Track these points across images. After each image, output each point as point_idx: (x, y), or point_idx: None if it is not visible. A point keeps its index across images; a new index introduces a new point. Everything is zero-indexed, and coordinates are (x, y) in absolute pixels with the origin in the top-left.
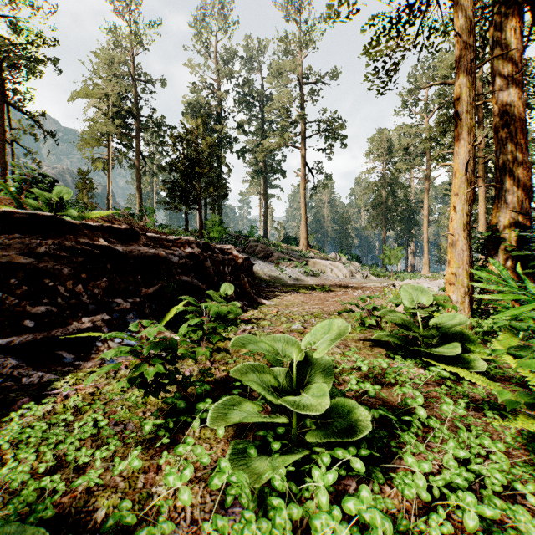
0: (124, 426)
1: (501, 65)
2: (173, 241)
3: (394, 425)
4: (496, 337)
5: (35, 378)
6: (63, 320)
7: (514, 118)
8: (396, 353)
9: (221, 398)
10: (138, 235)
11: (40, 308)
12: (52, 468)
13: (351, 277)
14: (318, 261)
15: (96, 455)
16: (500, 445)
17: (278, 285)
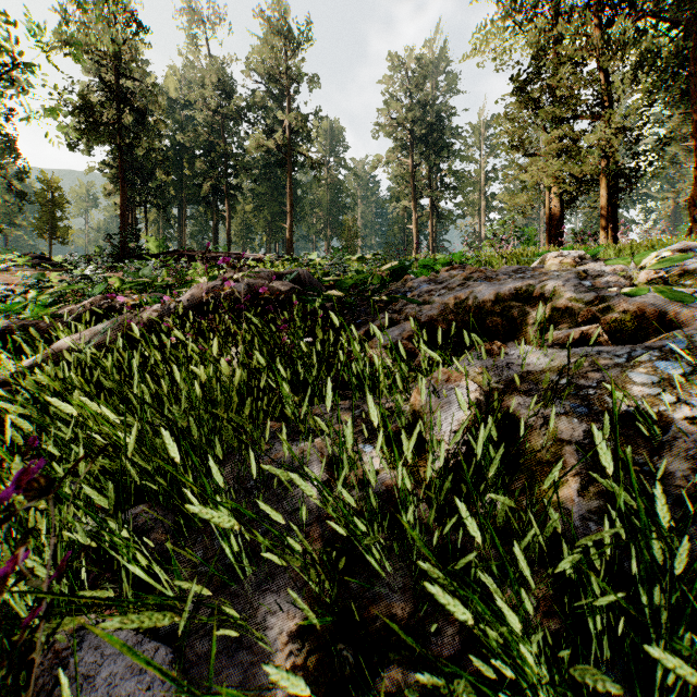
0: None
1: None
2: None
3: None
4: None
5: None
6: None
7: None
8: None
9: None
10: None
11: None
12: None
13: None
14: None
15: None
16: None
17: None
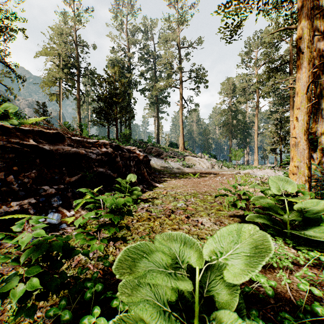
0: None
1: (319, 24)
2: (92, 143)
3: None
4: None
5: None
6: None
7: None
8: (262, 229)
9: (112, 301)
10: (63, 137)
11: None
12: None
13: (211, 168)
14: (191, 158)
15: None
16: None
17: (166, 173)
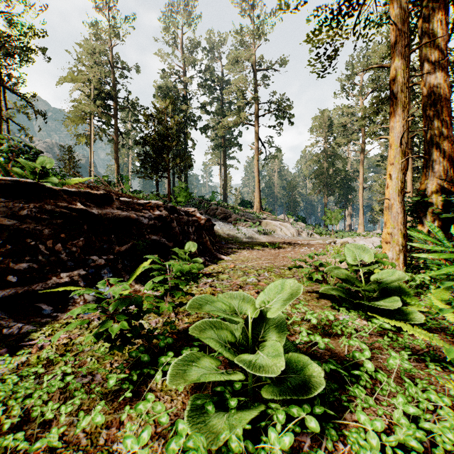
0: (92, 378)
1: (429, 52)
2: (143, 204)
3: (343, 378)
4: (427, 289)
5: (15, 329)
6: (43, 275)
7: (440, 98)
8: (340, 304)
9: (182, 351)
10: (112, 199)
11: (22, 264)
12: (19, 422)
13: (298, 236)
14: (269, 221)
15: (61, 409)
16: (446, 400)
17: (236, 242)
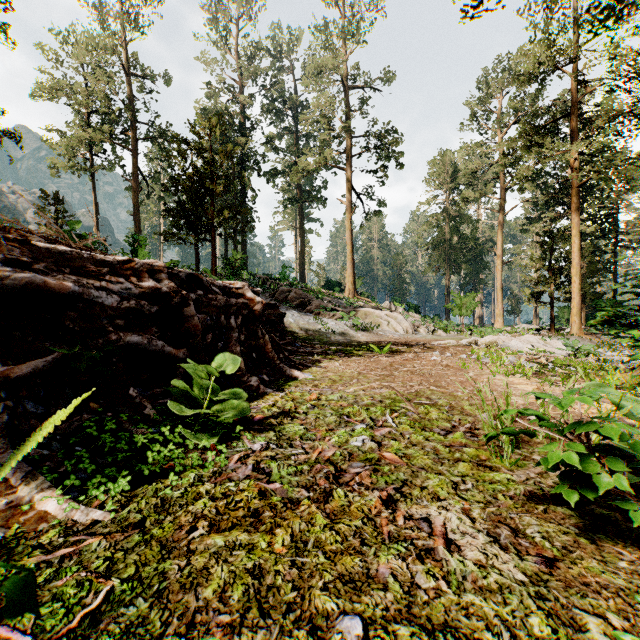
0: None
1: None
2: (114, 264)
3: None
4: None
5: None
6: None
7: None
8: None
9: None
10: None
11: None
12: None
13: (414, 333)
14: (370, 311)
15: None
16: None
17: (319, 343)
